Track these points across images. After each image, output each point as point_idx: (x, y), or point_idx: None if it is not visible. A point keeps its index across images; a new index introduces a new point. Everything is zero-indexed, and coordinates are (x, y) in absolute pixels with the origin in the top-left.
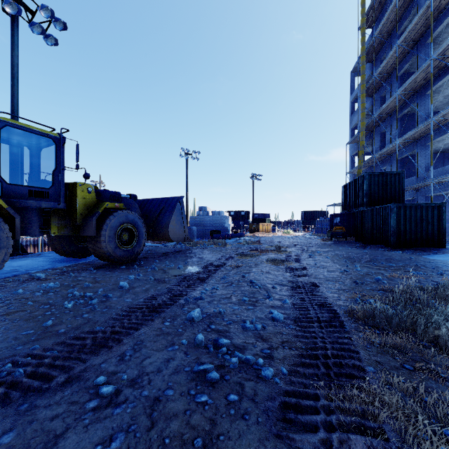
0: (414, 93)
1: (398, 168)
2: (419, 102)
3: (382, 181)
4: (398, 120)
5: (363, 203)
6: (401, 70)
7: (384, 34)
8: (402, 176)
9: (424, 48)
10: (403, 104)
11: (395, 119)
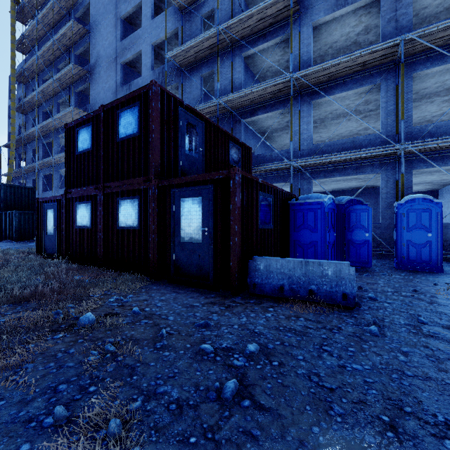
0: (51, 132)
1: (44, 182)
2: (54, 139)
3: (18, 192)
4: (44, 145)
5: (1, 207)
6: (45, 109)
7: (33, 71)
8: (34, 191)
9: (57, 105)
10: (45, 135)
11: (42, 143)
